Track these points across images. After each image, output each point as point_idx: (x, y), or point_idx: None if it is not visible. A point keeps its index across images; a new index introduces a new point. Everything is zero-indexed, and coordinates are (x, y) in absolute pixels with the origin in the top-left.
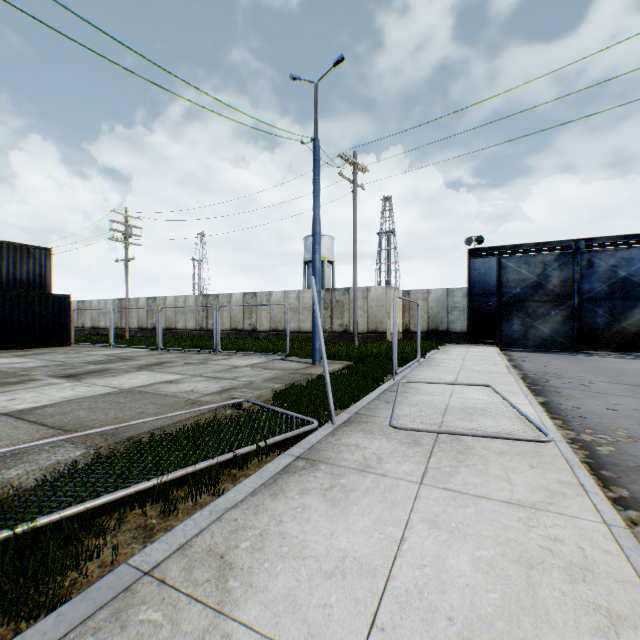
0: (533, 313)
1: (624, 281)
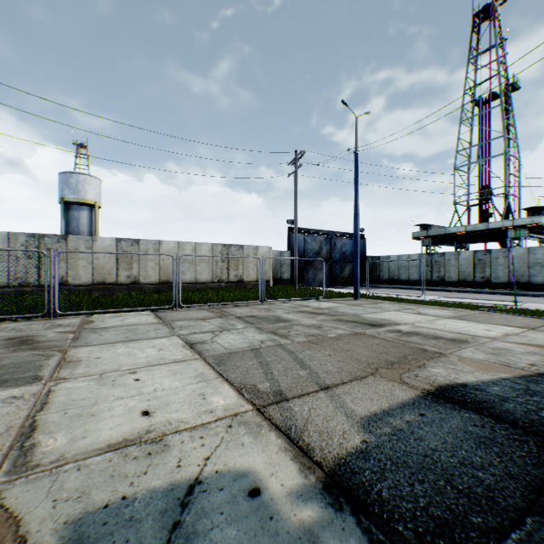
0: (317, 268)
1: (344, 254)
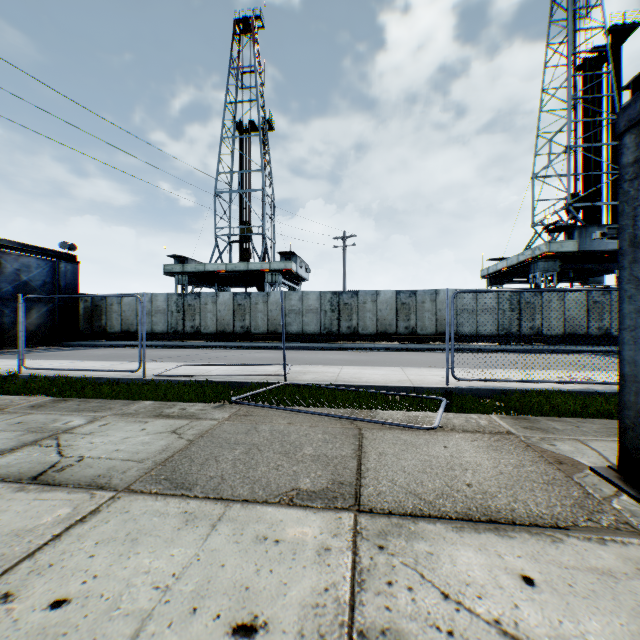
0: None
1: (28, 285)
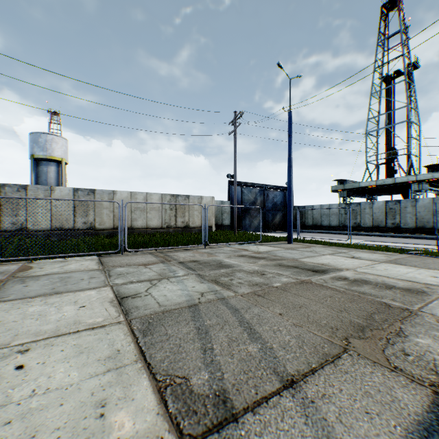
0: (253, 215)
1: (276, 203)
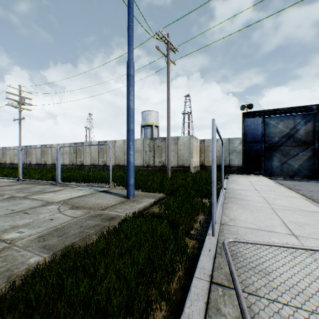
0: (286, 154)
1: None
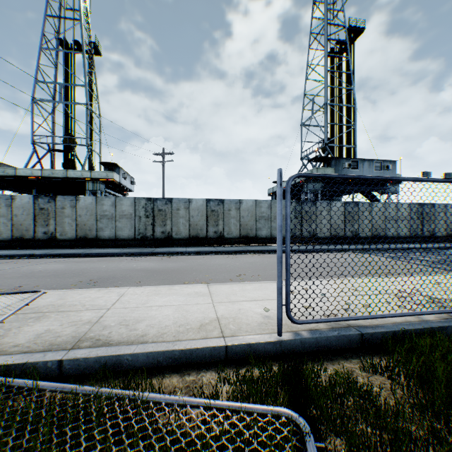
0: None
1: None
